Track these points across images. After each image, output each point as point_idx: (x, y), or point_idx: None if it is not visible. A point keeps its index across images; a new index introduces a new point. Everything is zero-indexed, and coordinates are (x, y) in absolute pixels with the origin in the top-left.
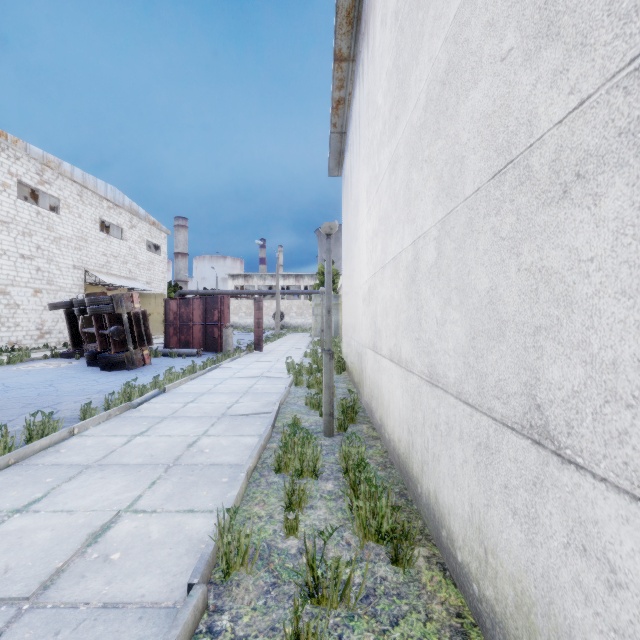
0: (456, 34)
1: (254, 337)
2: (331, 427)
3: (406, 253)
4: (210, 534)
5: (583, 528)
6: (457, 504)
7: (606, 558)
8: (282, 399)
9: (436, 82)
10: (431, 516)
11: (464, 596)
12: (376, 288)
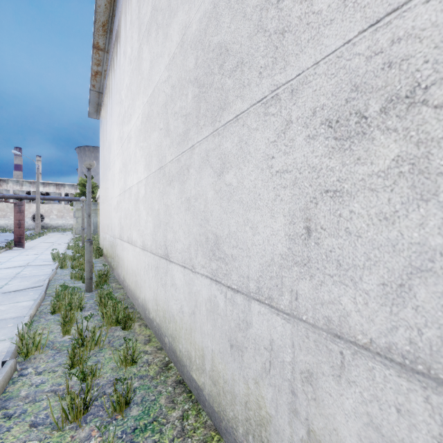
0: (150, 104)
1: (14, 236)
2: (91, 286)
3: (134, 187)
4: (7, 348)
5: (173, 278)
6: (151, 296)
7: (175, 283)
8: (51, 277)
9: (145, 116)
10: (143, 309)
11: (152, 330)
12: (121, 202)
